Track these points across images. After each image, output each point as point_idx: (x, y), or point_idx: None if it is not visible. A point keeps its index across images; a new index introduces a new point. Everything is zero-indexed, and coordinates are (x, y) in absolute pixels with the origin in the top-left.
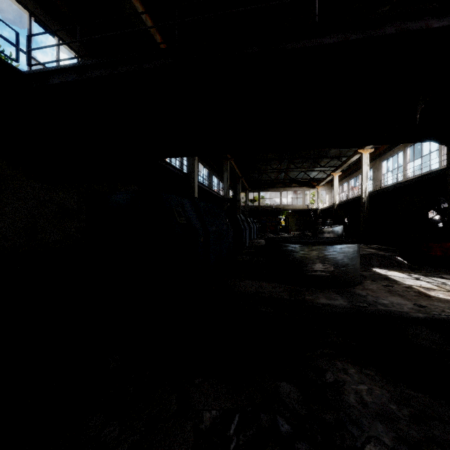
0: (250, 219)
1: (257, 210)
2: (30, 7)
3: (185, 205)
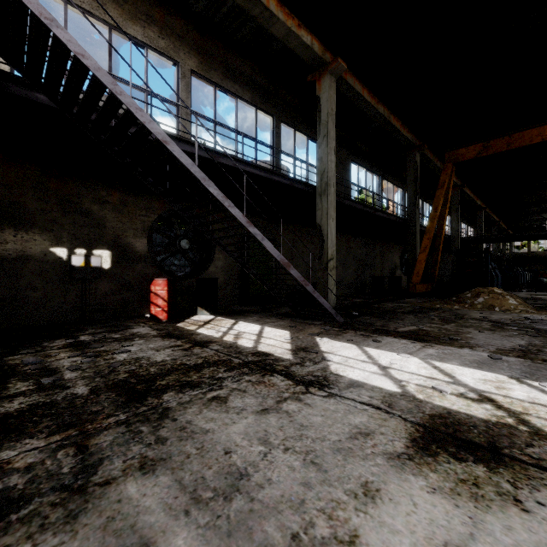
0: (520, 269)
1: (526, 257)
2: (430, 203)
3: (503, 267)
